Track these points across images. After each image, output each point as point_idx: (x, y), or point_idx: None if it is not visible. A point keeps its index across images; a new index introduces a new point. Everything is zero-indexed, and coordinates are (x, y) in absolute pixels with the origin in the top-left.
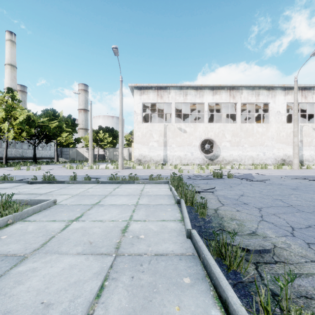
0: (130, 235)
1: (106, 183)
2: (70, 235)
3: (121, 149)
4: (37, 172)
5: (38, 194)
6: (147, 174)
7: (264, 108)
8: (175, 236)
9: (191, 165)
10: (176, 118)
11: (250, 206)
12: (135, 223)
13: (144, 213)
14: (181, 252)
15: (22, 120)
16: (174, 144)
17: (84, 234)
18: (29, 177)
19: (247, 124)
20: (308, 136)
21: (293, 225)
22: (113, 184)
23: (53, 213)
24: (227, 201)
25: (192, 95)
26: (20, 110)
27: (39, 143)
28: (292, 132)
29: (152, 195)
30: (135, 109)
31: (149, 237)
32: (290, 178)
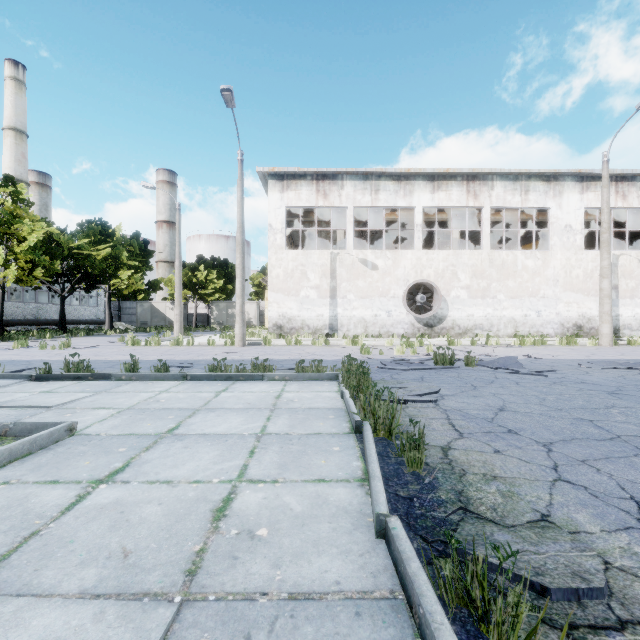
0: (233, 528)
1: (201, 380)
2: (79, 528)
3: (240, 304)
4: (61, 353)
5: (42, 406)
6: (294, 359)
7: (538, 219)
8: (348, 531)
9: (387, 337)
10: (357, 239)
11: (523, 439)
12: (249, 490)
13: (277, 460)
14: (360, 586)
15: (35, 244)
16: (352, 294)
17: (118, 523)
18: (39, 366)
19: (504, 251)
20: (630, 277)
21: (638, 495)
22: (218, 381)
23: (59, 459)
24: (470, 425)
25: (389, 191)
26: (30, 222)
27: (72, 291)
28: (596, 268)
29: (299, 408)
30: (270, 219)
31: (281, 536)
32: (598, 368)
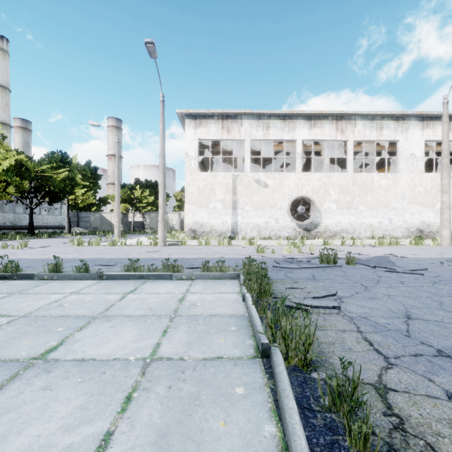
0: None
1: (116, 279)
2: None
3: (162, 213)
4: (16, 252)
5: None
6: (202, 257)
7: (388, 150)
8: None
9: (275, 239)
10: (252, 166)
11: None
12: None
13: (157, 420)
14: None
15: (8, 168)
16: (249, 206)
17: None
18: None
19: (364, 174)
20: None
21: None
22: (131, 280)
23: None
24: (389, 342)
25: (277, 128)
26: (4, 151)
27: (39, 204)
28: (433, 186)
29: (200, 316)
30: (186, 149)
31: None
32: None
